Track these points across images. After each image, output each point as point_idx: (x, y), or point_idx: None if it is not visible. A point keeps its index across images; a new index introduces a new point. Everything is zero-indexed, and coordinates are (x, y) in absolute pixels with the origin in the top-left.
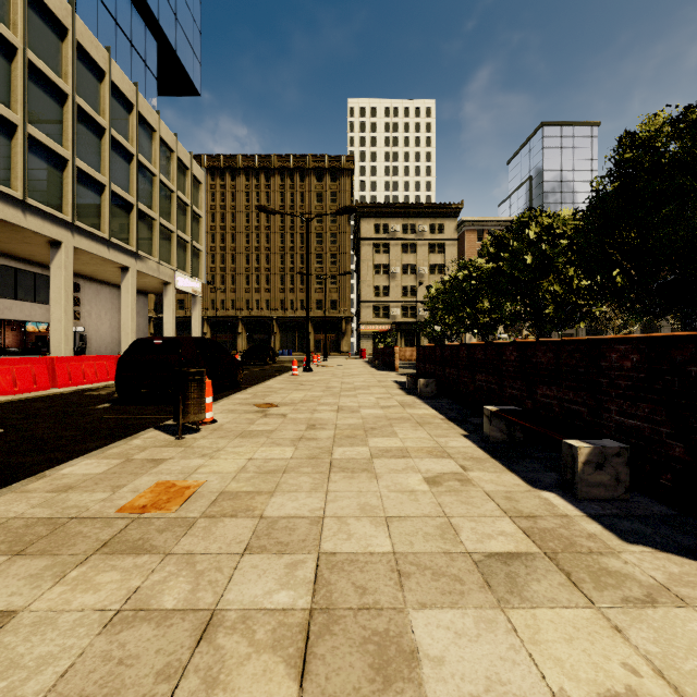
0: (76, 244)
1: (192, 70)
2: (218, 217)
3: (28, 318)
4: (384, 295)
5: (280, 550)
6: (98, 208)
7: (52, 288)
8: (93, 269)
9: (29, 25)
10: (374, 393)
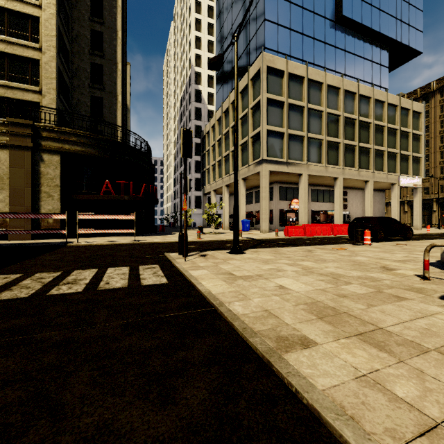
0: (344, 177)
1: (414, 42)
2: None
3: (327, 209)
4: None
5: (351, 253)
6: (353, 157)
7: (335, 197)
8: (352, 184)
9: (327, 98)
10: None
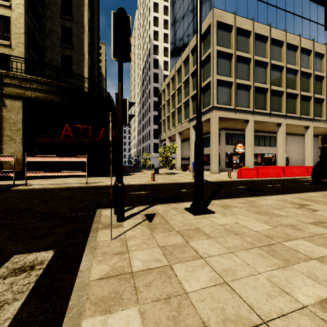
0: (286, 122)
1: None
2: None
3: (268, 152)
4: None
5: None
6: (295, 105)
7: (278, 141)
8: (291, 130)
9: (271, 51)
10: None
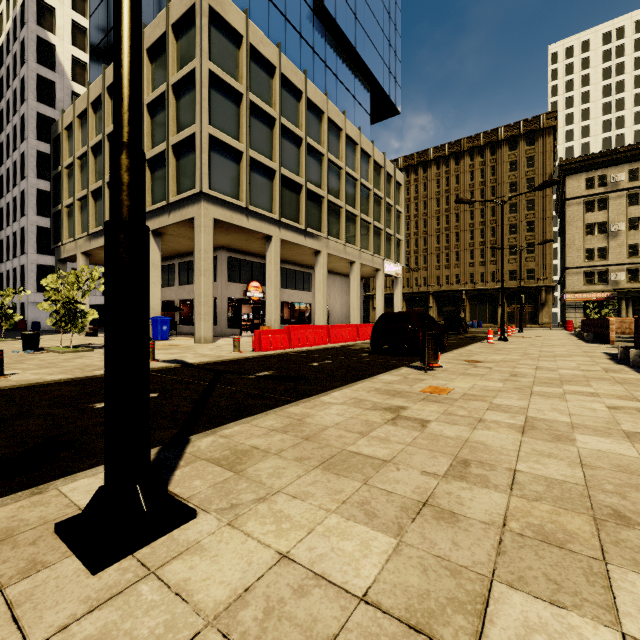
0: (328, 251)
1: (394, 96)
2: (412, 207)
3: (300, 301)
4: (600, 258)
5: (505, 412)
6: (338, 224)
7: (316, 281)
8: (333, 265)
9: (307, 121)
10: (575, 360)
